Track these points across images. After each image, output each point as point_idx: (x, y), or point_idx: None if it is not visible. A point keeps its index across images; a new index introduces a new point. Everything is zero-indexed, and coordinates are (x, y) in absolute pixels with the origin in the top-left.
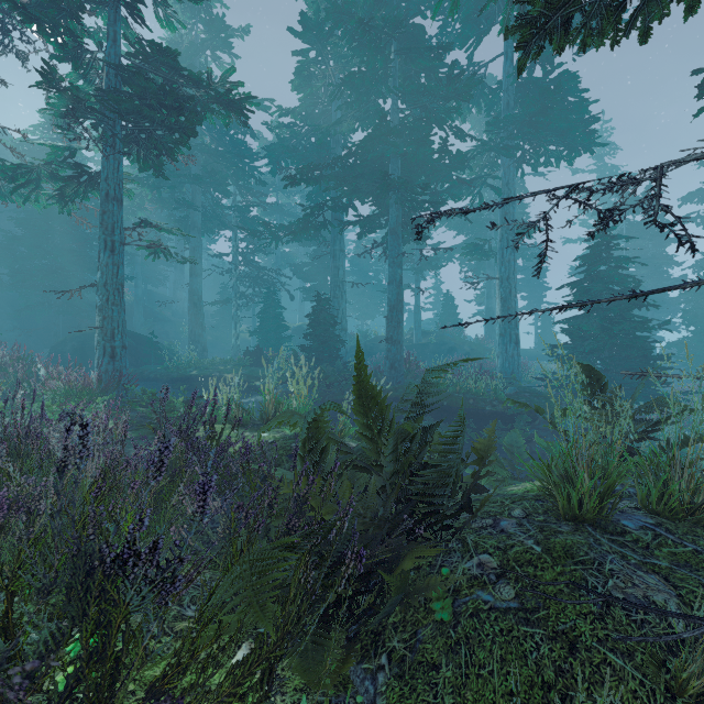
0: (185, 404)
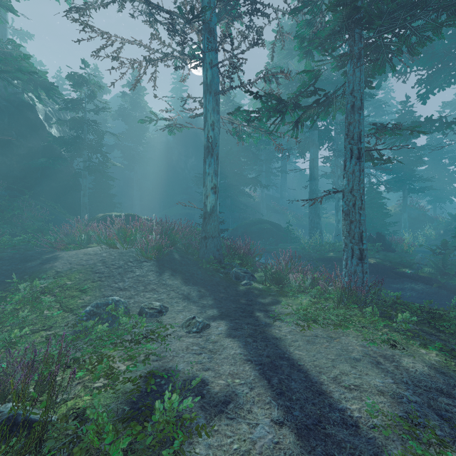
0: None
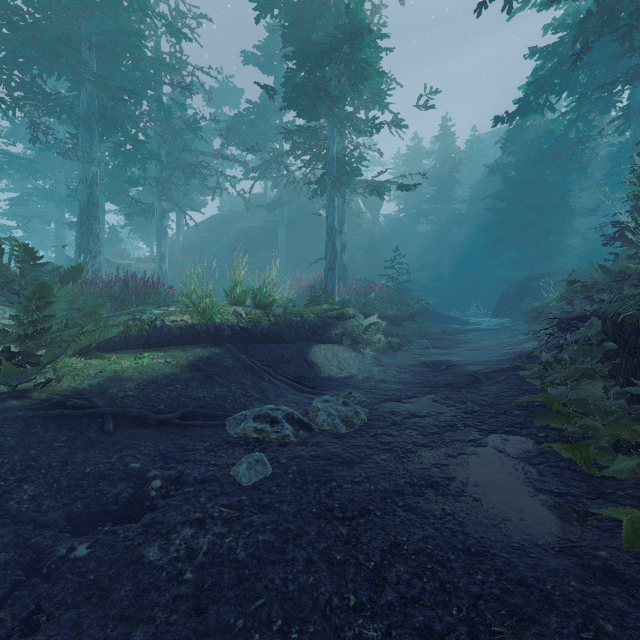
0: (309, 302)
